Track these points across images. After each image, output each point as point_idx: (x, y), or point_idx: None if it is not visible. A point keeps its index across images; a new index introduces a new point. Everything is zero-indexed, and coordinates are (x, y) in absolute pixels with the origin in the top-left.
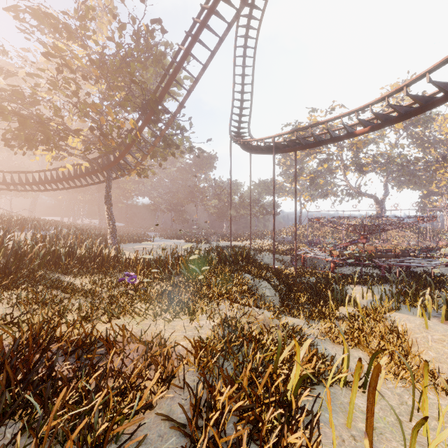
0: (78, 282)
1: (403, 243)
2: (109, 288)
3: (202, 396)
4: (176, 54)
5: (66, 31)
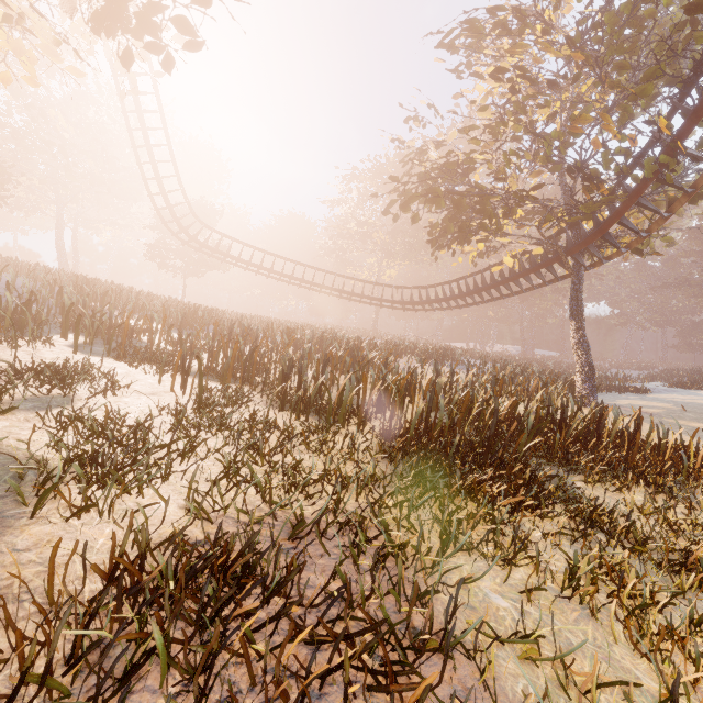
0: (607, 501)
1: None
2: None
3: None
4: None
5: (518, 20)
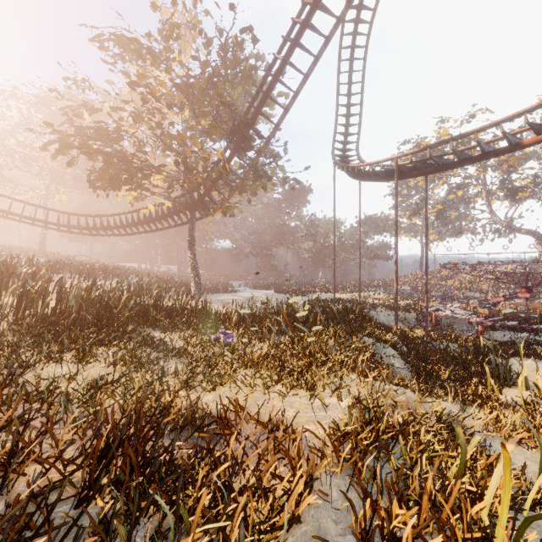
0: (167, 339)
1: None
2: (202, 348)
3: (358, 512)
4: (270, 66)
5: (150, 55)
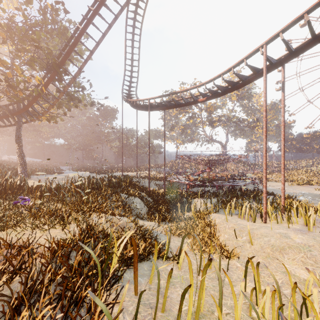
0: None
1: (236, 171)
2: (5, 210)
3: (45, 278)
4: (75, 31)
5: None
